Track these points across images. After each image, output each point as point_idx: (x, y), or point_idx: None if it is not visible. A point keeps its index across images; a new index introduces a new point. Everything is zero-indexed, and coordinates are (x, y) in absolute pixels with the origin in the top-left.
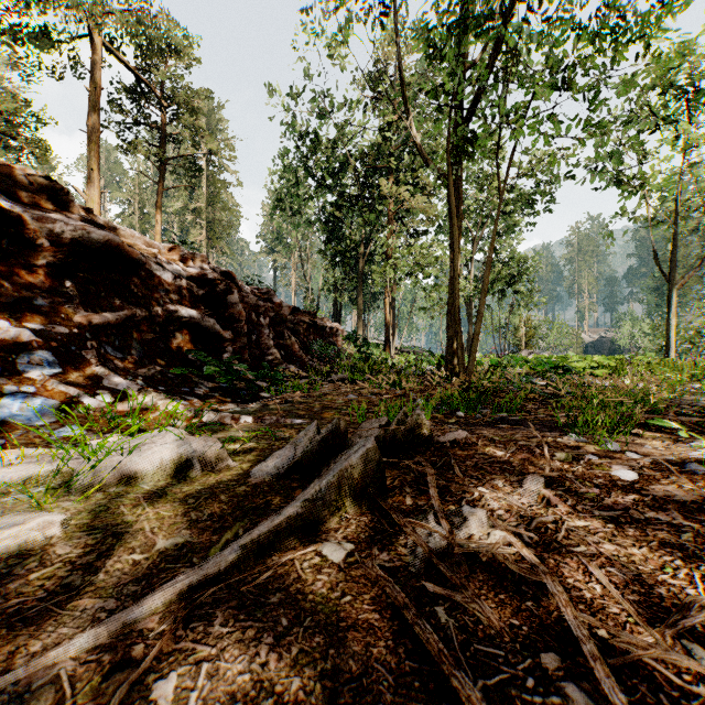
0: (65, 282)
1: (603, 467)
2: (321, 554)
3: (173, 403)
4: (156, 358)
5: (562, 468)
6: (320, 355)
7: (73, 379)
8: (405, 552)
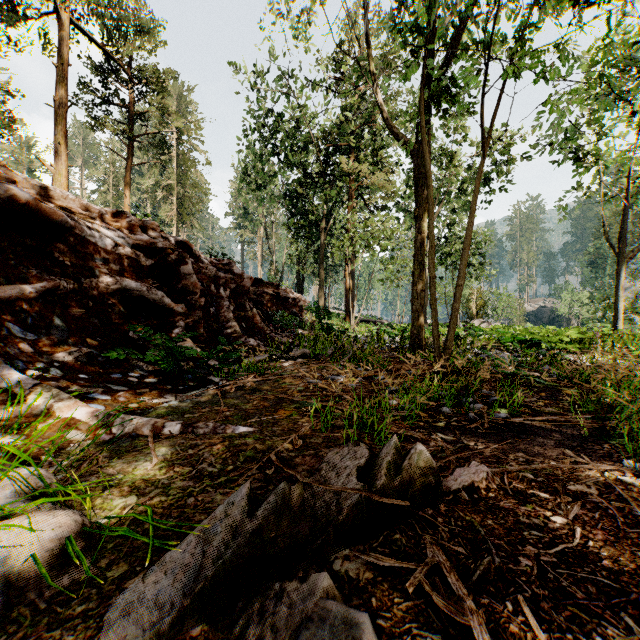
0: None
1: None
2: None
3: (76, 406)
4: (86, 337)
5: None
6: (282, 325)
7: None
8: None
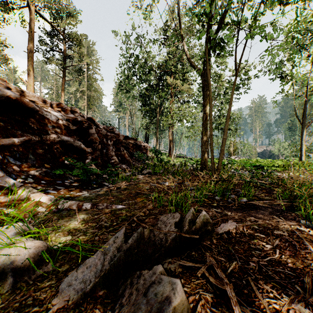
0: None
1: None
2: None
3: (41, 195)
4: (44, 164)
5: None
6: (138, 159)
7: None
8: None
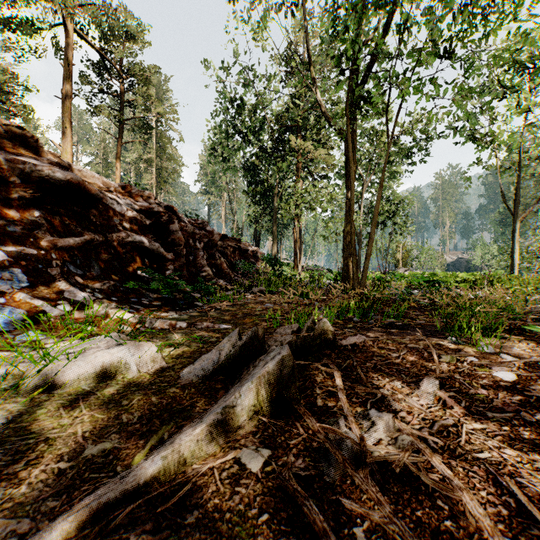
0: (35, 212)
1: (484, 368)
2: (239, 462)
3: (121, 312)
4: (111, 274)
5: (449, 369)
6: (243, 272)
7: (38, 292)
8: (319, 458)
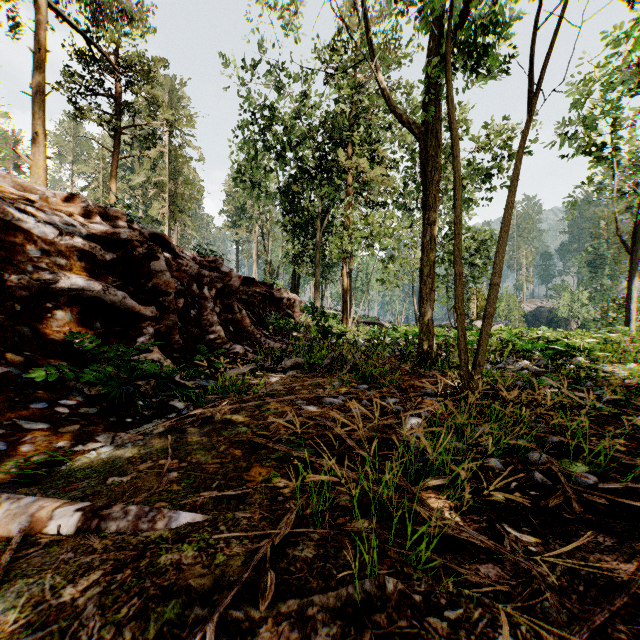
0: None
1: None
2: None
3: None
4: (7, 352)
5: None
6: (275, 328)
7: None
8: None
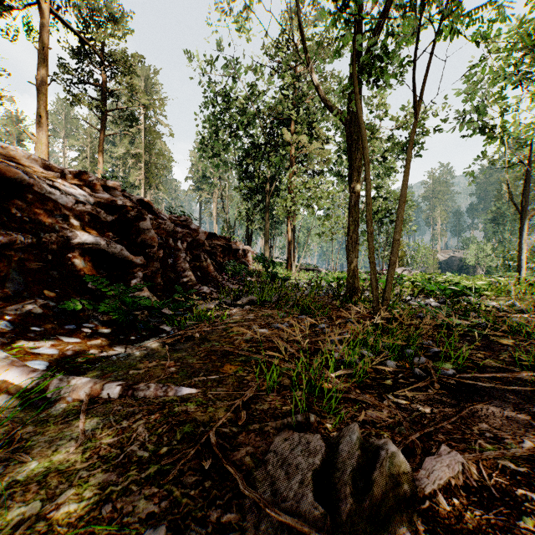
0: None
1: None
2: None
3: (11, 366)
4: (44, 289)
5: None
6: (233, 273)
7: None
8: None
